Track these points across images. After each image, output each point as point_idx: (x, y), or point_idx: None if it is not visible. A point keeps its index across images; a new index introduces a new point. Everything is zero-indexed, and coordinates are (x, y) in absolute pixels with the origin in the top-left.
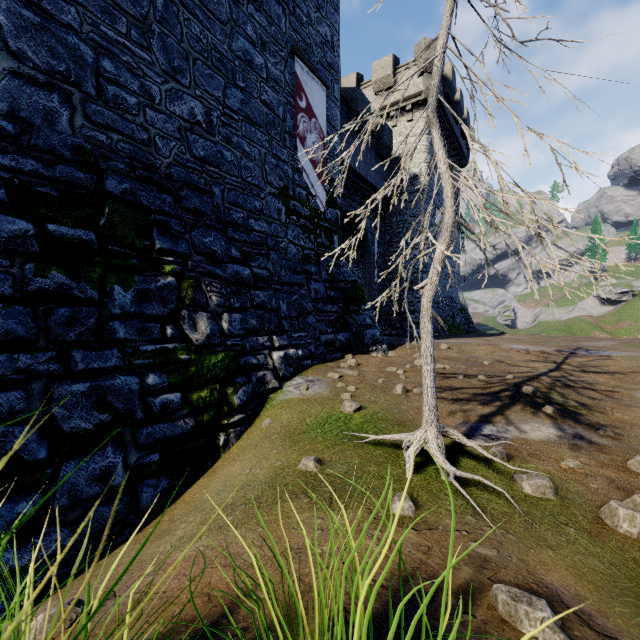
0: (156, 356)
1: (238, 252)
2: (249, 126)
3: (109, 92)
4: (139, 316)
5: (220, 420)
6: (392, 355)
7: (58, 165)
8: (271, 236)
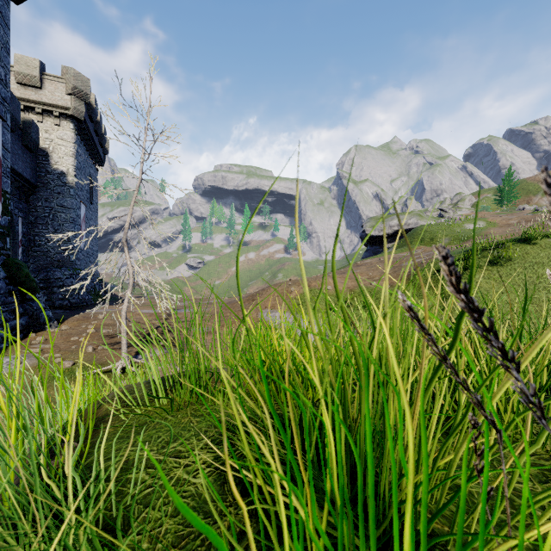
0: None
1: None
2: None
3: None
4: None
5: None
6: (66, 328)
7: None
8: None
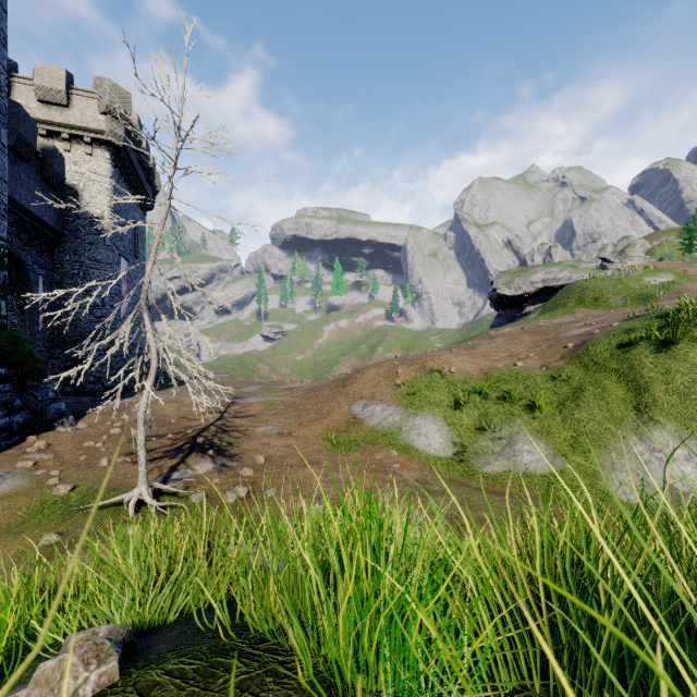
0: None
1: None
2: None
3: None
4: None
5: None
6: (83, 426)
7: None
8: None
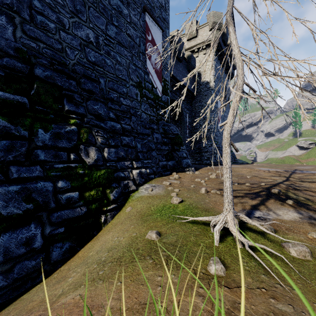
0: (64, 171)
1: (114, 115)
2: (120, 47)
3: (38, 19)
4: (54, 147)
5: (102, 208)
6: (197, 173)
7: (5, 58)
8: (132, 108)
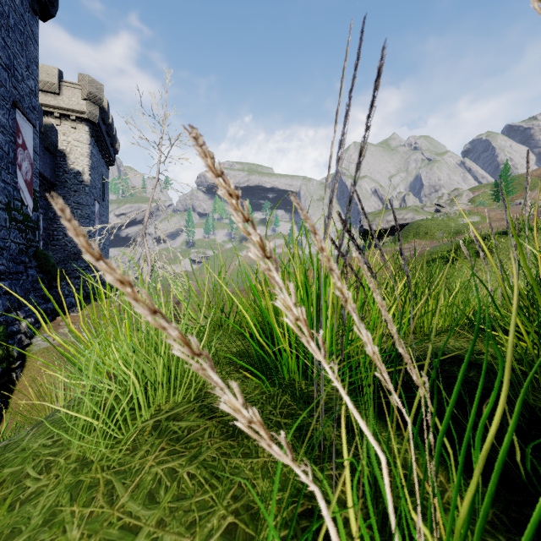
0: None
1: None
2: None
3: None
4: None
5: (10, 366)
6: (87, 313)
7: None
8: (1, 239)
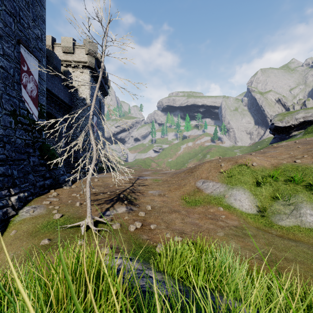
0: None
1: None
2: None
3: None
4: None
5: None
6: (74, 187)
7: None
8: (6, 136)
